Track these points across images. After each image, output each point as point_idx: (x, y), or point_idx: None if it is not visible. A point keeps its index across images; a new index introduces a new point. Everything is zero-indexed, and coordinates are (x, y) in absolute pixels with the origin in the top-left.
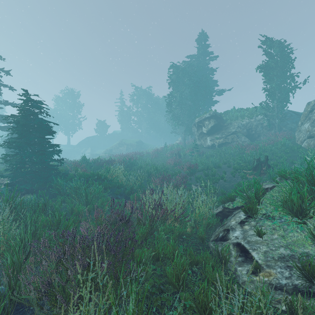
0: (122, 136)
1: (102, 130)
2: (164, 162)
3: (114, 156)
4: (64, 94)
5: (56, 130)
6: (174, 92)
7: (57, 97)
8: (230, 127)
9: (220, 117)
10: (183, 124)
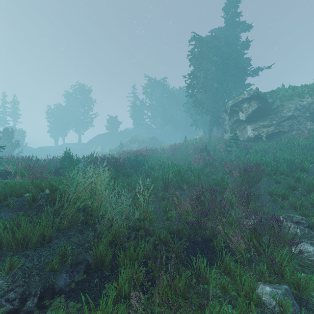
0: (134, 133)
1: (113, 126)
2: (185, 161)
3: (119, 153)
4: (75, 90)
5: (67, 127)
6: (196, 72)
7: (68, 93)
8: (282, 110)
9: (264, 97)
10: (208, 112)
